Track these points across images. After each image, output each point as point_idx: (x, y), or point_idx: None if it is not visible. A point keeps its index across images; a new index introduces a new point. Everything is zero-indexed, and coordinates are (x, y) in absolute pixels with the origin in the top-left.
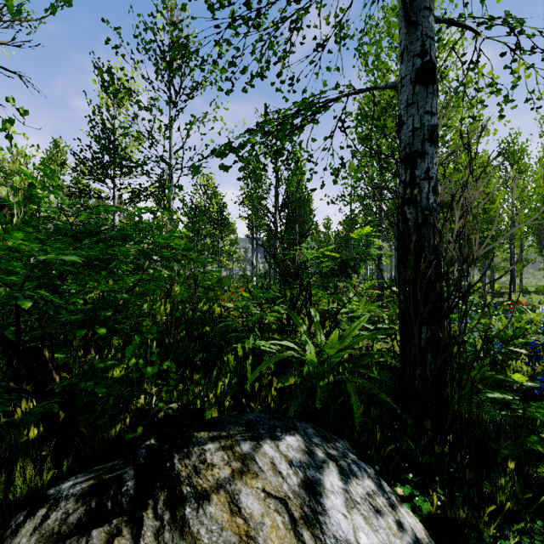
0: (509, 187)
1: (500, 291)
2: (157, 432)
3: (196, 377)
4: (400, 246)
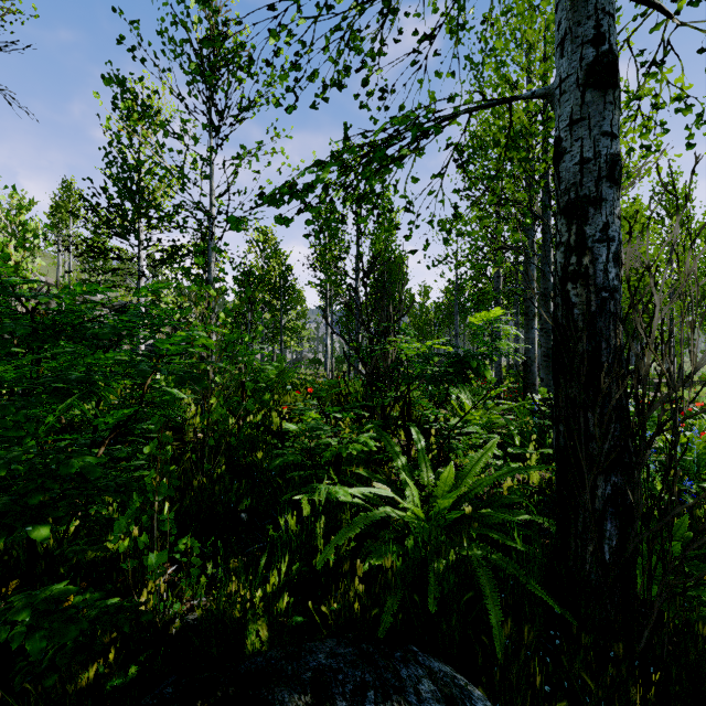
0: (668, 244)
1: (653, 382)
2: (152, 701)
3: (233, 564)
4: (560, 346)
